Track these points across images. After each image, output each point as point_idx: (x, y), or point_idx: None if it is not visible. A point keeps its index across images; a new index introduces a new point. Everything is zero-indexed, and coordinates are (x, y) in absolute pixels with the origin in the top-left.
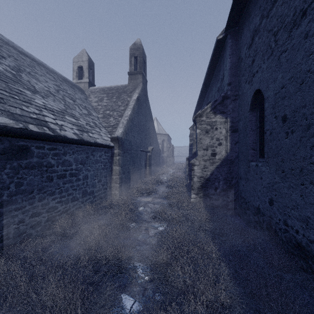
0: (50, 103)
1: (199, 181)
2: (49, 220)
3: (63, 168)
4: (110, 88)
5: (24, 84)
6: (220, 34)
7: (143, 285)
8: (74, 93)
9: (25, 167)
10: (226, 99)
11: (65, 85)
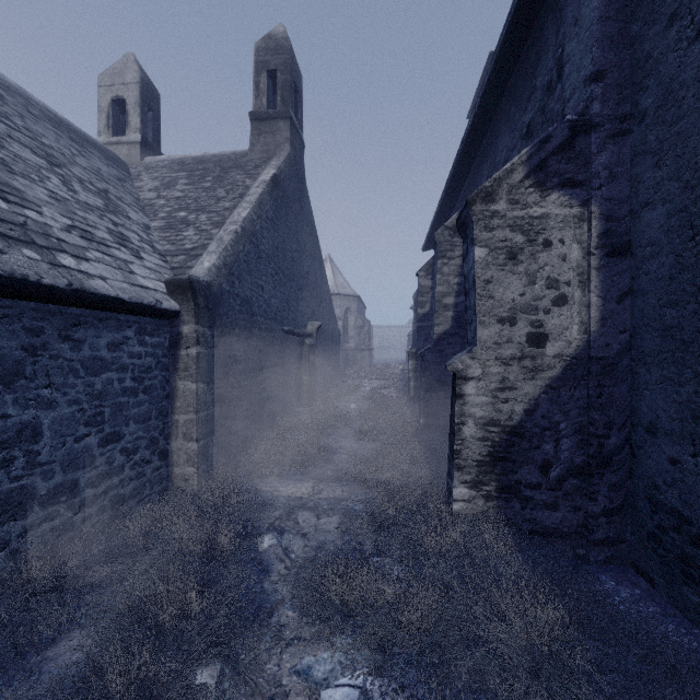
0: None
1: (483, 439)
2: None
3: None
4: (201, 158)
5: None
6: None
7: None
8: (74, 152)
9: None
10: (586, 135)
11: (48, 127)
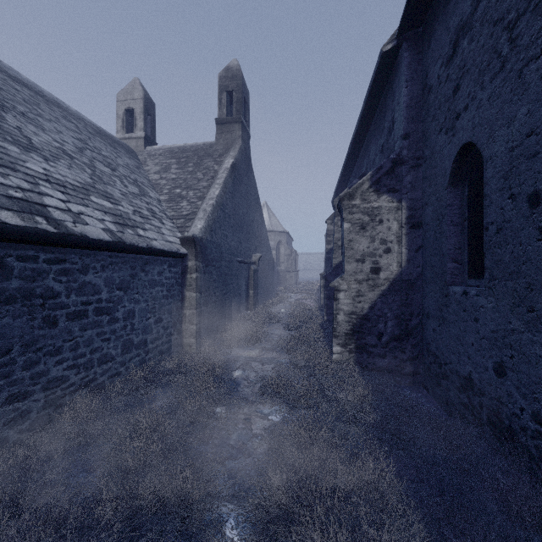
0: (60, 171)
1: (348, 321)
2: (49, 406)
3: (81, 299)
4: (184, 148)
5: (7, 132)
6: (388, 42)
7: None
8: (115, 156)
9: None
10: (400, 166)
11: (100, 140)
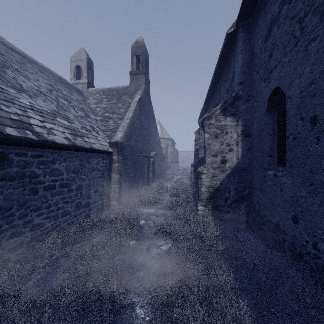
0: (39, 104)
1: (207, 191)
2: (34, 240)
3: (51, 178)
4: (110, 89)
5: (8, 81)
6: (231, 27)
7: None
8: (70, 94)
9: (1, 178)
10: (238, 100)
11: (61, 85)
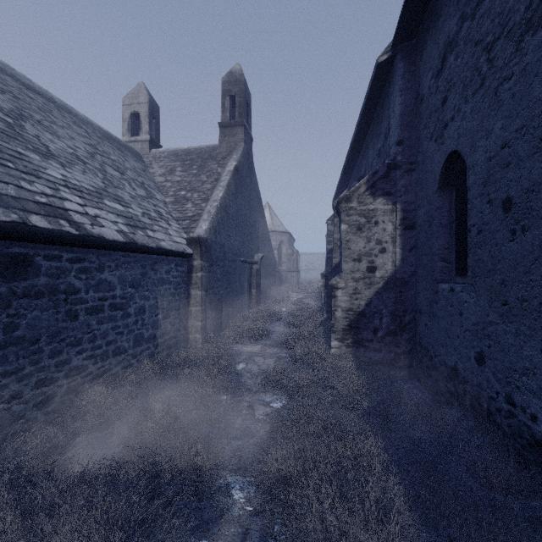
0: (76, 177)
1: (345, 317)
2: (71, 391)
3: (98, 295)
4: (188, 150)
5: (27, 141)
6: (383, 53)
7: (244, 522)
8: (123, 159)
9: (24, 294)
10: (395, 170)
11: (108, 144)
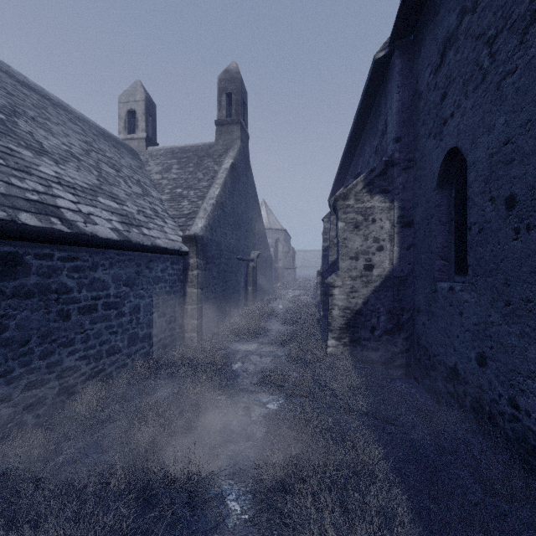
0: (69, 174)
1: (342, 316)
2: (63, 393)
3: (91, 294)
4: (184, 148)
5: (20, 137)
6: (381, 49)
7: (239, 533)
8: (119, 157)
9: (13, 294)
10: (392, 168)
11: (104, 142)
